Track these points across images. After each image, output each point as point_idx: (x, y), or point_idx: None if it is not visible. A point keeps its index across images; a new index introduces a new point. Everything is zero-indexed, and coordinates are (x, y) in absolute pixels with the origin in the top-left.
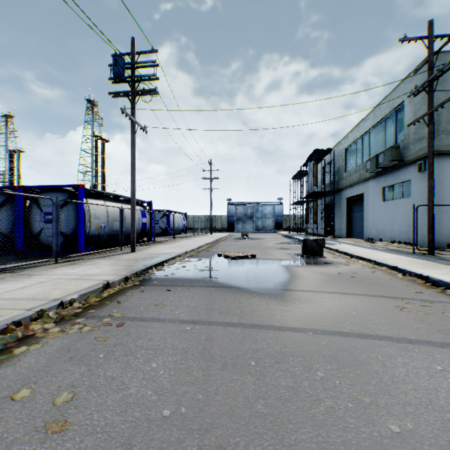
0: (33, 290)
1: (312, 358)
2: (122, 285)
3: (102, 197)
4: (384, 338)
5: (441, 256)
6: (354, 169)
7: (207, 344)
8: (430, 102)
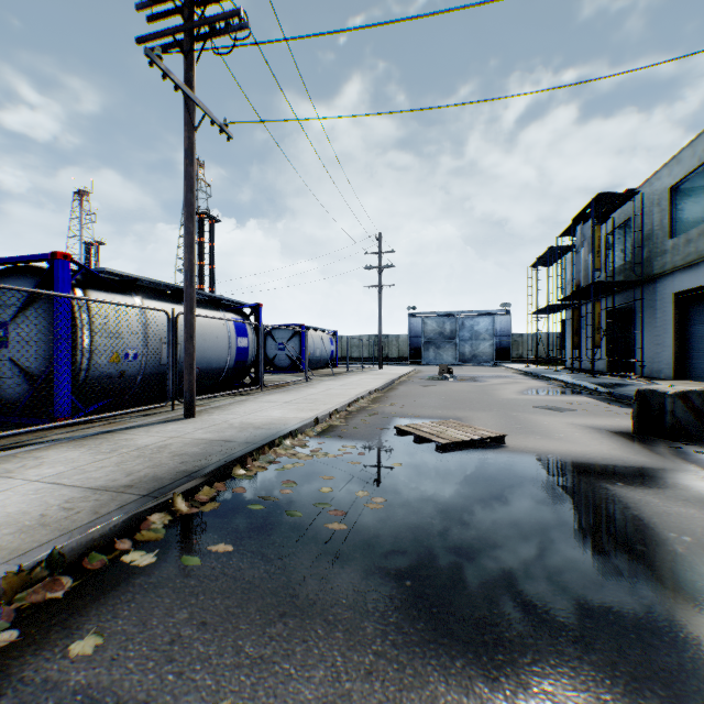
0: None
1: None
2: None
3: (135, 291)
4: None
5: None
6: (702, 225)
7: None
8: None
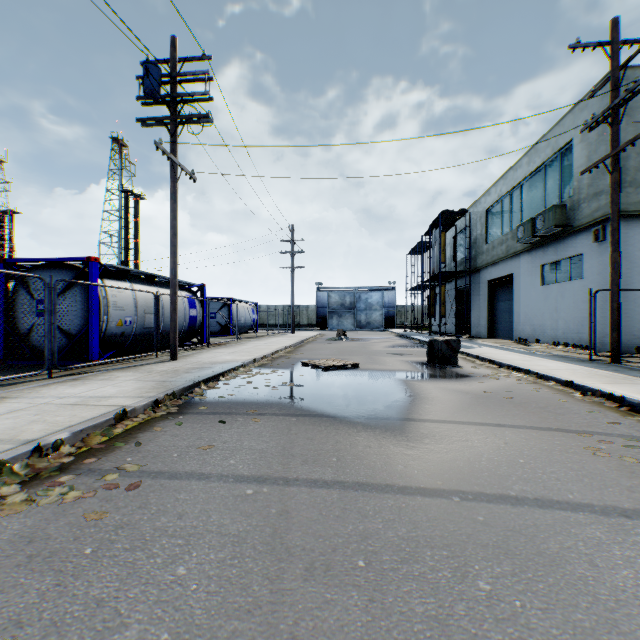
0: None
1: (465, 550)
2: (149, 414)
3: (127, 278)
4: (580, 507)
5: (631, 366)
6: (499, 238)
7: (281, 524)
8: (615, 138)
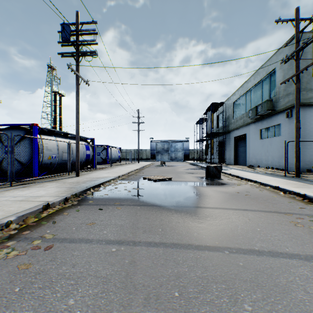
0: None
1: (234, 284)
2: (62, 205)
3: (53, 134)
4: (293, 256)
5: (305, 178)
6: (240, 116)
7: (130, 270)
8: (297, 66)
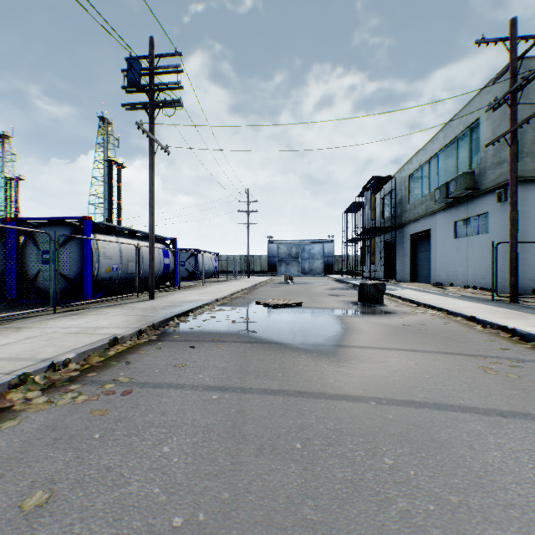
0: (19, 347)
1: (376, 438)
2: (135, 341)
3: (114, 233)
4: (468, 409)
5: (526, 304)
6: (420, 199)
7: (239, 419)
8: (513, 117)
